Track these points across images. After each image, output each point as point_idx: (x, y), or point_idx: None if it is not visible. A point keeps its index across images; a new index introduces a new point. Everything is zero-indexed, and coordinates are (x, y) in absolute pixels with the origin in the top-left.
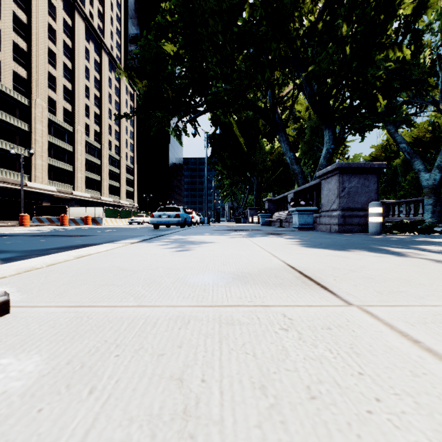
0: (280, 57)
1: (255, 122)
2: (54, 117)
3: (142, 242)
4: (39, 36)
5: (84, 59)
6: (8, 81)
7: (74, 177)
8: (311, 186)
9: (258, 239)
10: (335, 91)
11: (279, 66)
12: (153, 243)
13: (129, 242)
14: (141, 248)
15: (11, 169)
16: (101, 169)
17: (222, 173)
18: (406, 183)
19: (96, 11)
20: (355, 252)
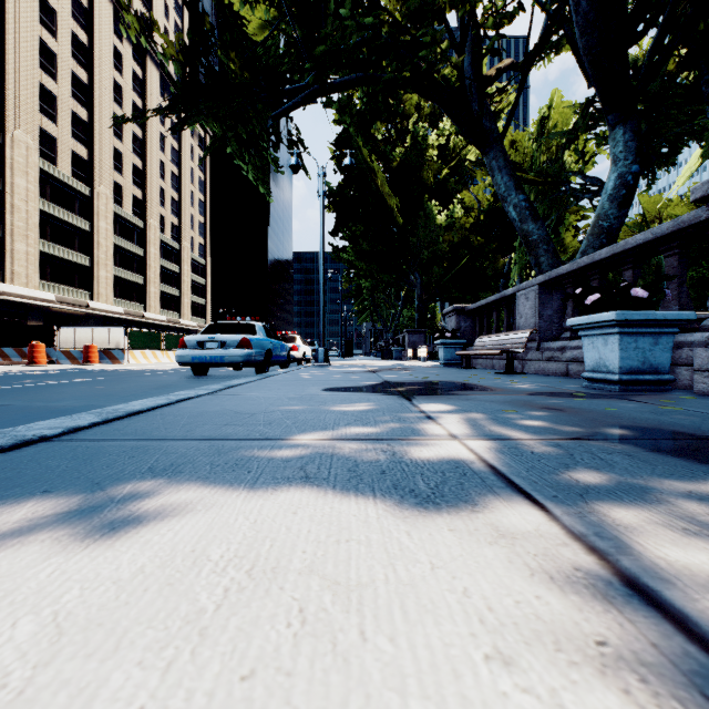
0: None
1: (419, 171)
2: (53, 166)
3: None
4: (20, 16)
5: (112, 69)
6: None
7: (93, 277)
8: (623, 254)
9: None
10: None
11: None
12: None
13: None
14: None
15: None
16: (144, 264)
17: (357, 267)
18: None
19: None
20: None
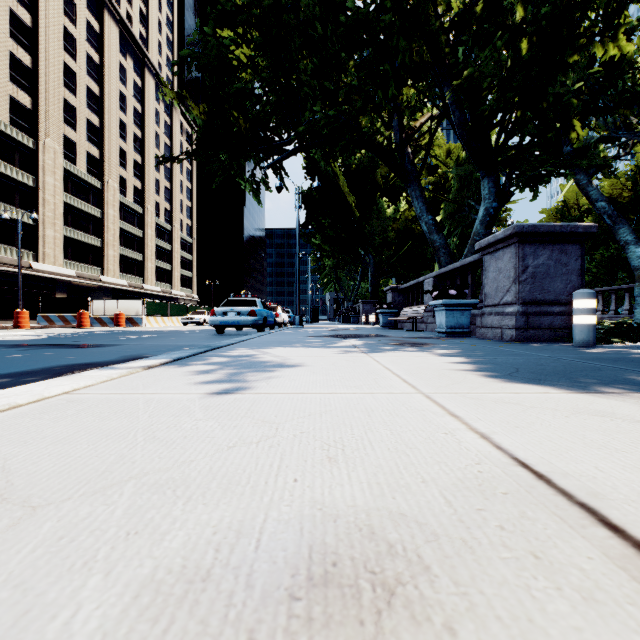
0: (414, 64)
1: (372, 173)
2: (73, 166)
3: (171, 363)
4: (49, 45)
5: (118, 82)
6: (3, 112)
7: (104, 256)
8: (465, 266)
9: (389, 358)
10: (502, 115)
11: (411, 78)
12: (189, 367)
13: (142, 365)
14: (153, 382)
15: (7, 243)
16: (143, 244)
17: (322, 249)
18: (593, 264)
19: (136, 11)
20: (623, 397)
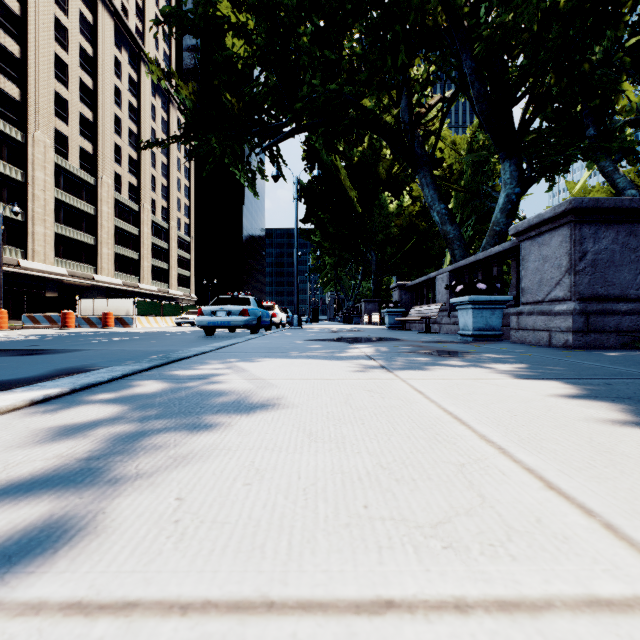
0: (427, 29)
1: (374, 167)
2: (65, 161)
3: (54, 400)
4: (39, 35)
5: (113, 75)
6: None
7: (97, 254)
8: (490, 257)
9: (436, 384)
10: (532, 83)
11: (424, 46)
12: (69, 414)
13: None
14: None
15: None
16: (139, 242)
17: (322, 246)
18: None
19: (132, 4)
20: None
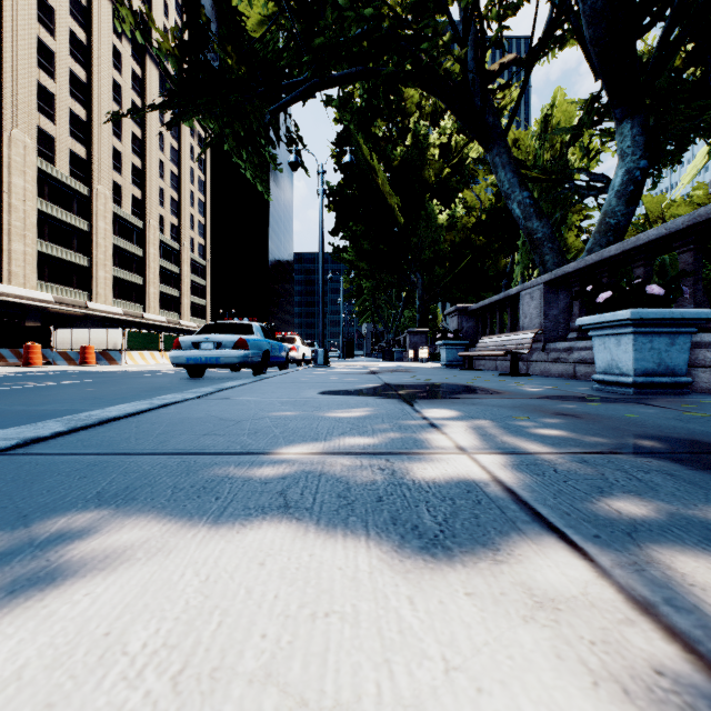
0: None
1: (420, 170)
2: (51, 166)
3: None
4: (17, 13)
5: (111, 68)
6: None
7: (92, 278)
8: (634, 250)
9: None
10: None
11: None
12: None
13: None
14: None
15: None
16: (144, 265)
17: (357, 267)
18: None
19: None
20: None
